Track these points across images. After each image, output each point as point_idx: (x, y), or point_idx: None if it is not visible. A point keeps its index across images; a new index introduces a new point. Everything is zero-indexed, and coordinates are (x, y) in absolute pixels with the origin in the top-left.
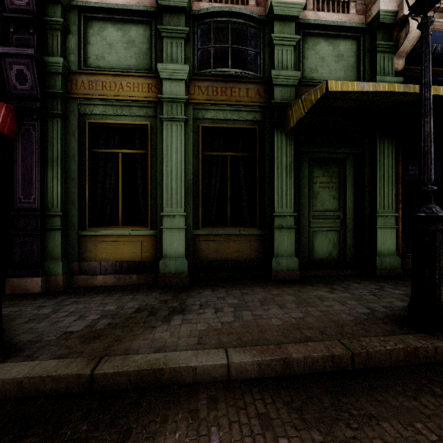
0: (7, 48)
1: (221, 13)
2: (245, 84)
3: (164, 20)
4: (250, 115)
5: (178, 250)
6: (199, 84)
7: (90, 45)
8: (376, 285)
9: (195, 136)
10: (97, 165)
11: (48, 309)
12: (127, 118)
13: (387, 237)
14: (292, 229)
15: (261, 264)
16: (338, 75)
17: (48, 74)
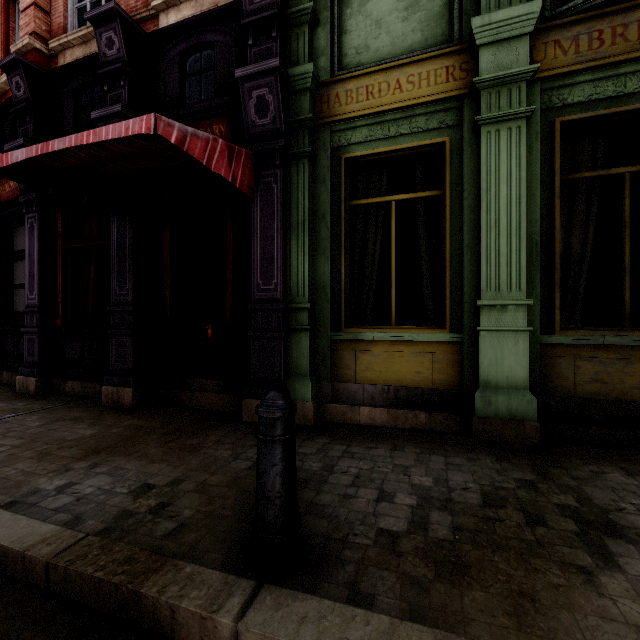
0: (247, 68)
1: None
2: None
3: None
4: None
5: (514, 375)
6: (556, 35)
7: (346, 34)
8: None
9: (543, 146)
10: (352, 228)
11: (314, 462)
12: (405, 138)
13: None
14: None
15: None
16: None
17: (292, 95)
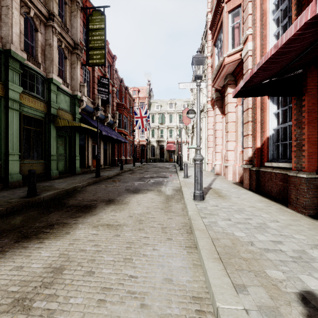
0: None
1: (33, 69)
2: (40, 101)
3: (10, 60)
4: (41, 114)
5: (17, 170)
6: (22, 95)
7: None
8: (81, 175)
9: (19, 117)
10: None
11: None
12: None
13: (78, 163)
14: (56, 160)
15: (45, 174)
16: (66, 108)
17: None
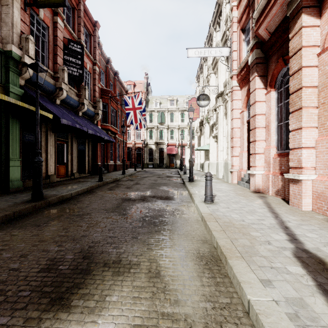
0: None
1: None
2: None
3: None
4: None
5: None
6: None
7: None
8: (12, 195)
9: None
10: None
11: None
12: None
13: (16, 171)
14: None
15: None
16: None
17: None
